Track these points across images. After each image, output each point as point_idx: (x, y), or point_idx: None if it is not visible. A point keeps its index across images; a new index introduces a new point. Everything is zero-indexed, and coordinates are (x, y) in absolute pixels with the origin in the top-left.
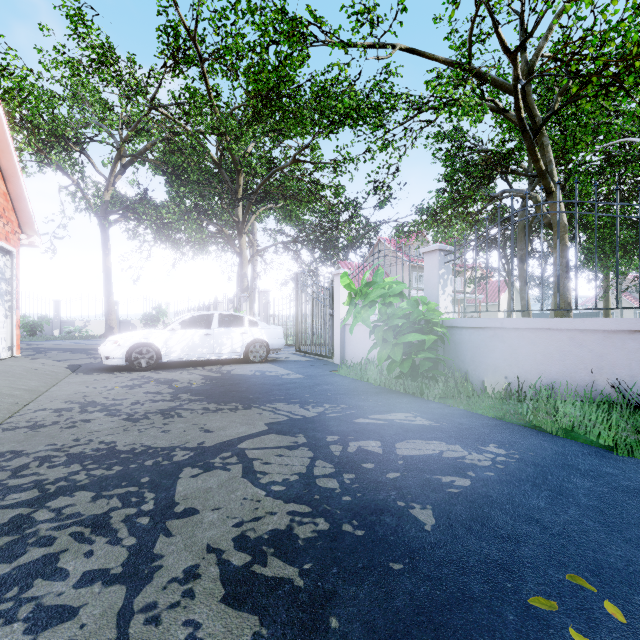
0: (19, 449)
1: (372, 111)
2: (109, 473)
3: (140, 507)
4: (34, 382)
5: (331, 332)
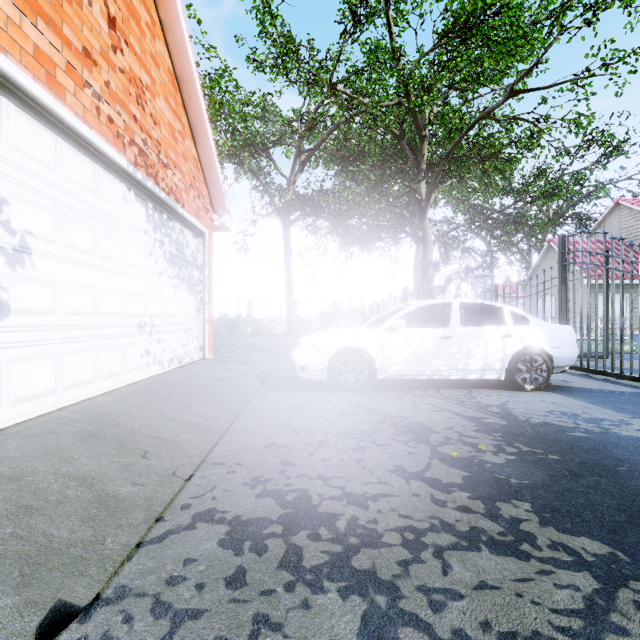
0: None
1: None
2: None
3: None
4: (215, 407)
5: None
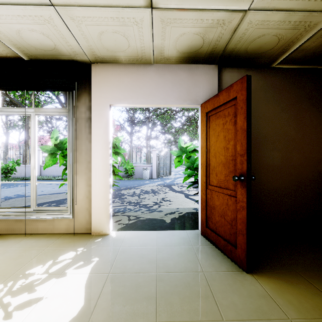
0: None
1: None
2: None
3: None
4: None
5: None
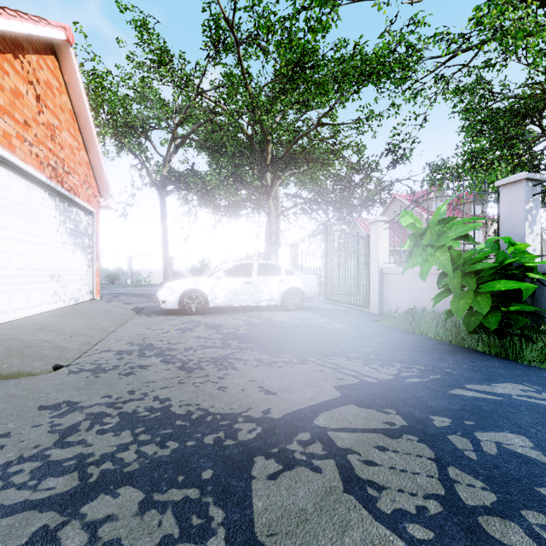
0: (76, 400)
1: (397, 65)
2: (162, 453)
3: (205, 544)
4: (105, 322)
5: (366, 281)
